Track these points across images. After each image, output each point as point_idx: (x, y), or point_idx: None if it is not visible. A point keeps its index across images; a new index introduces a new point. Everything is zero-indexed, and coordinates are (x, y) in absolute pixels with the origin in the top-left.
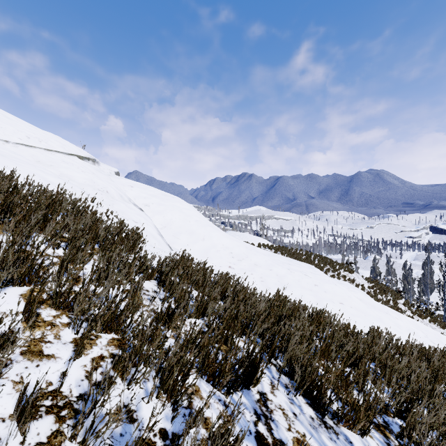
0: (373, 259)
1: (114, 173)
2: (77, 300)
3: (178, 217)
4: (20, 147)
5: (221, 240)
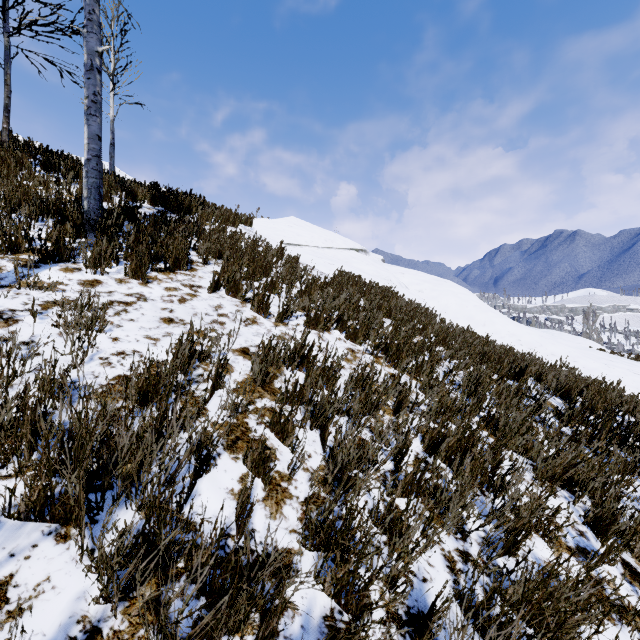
0: None
1: (381, 261)
2: (430, 328)
3: (453, 302)
4: (325, 250)
5: (507, 326)
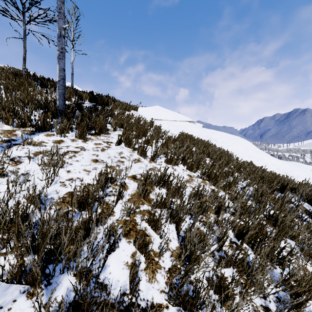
0: None
1: (202, 126)
2: (231, 163)
3: (241, 147)
4: (173, 122)
5: (271, 160)
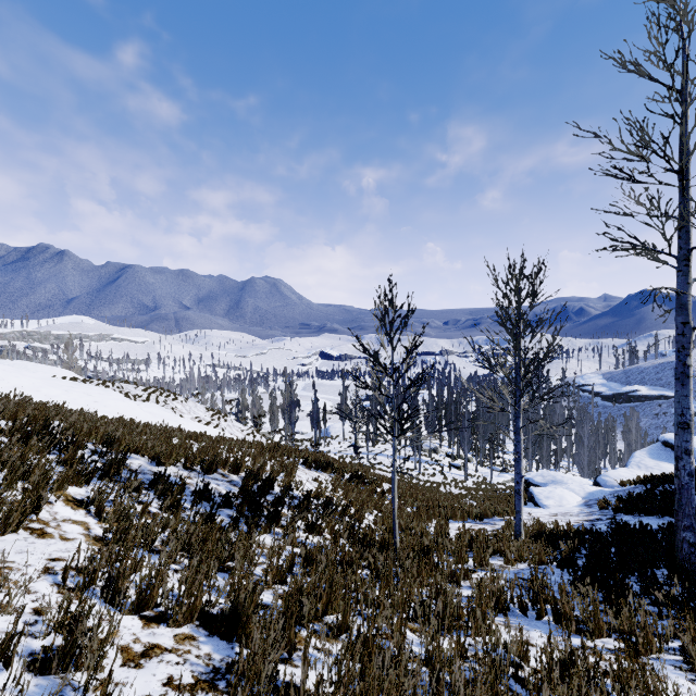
0: (242, 390)
1: None
2: None
3: None
4: None
5: None
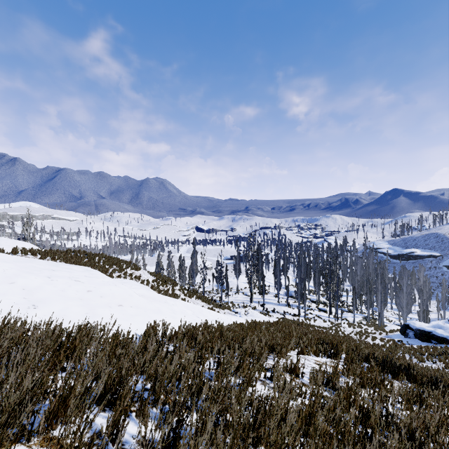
0: (158, 255)
1: None
2: None
3: None
4: None
5: None
